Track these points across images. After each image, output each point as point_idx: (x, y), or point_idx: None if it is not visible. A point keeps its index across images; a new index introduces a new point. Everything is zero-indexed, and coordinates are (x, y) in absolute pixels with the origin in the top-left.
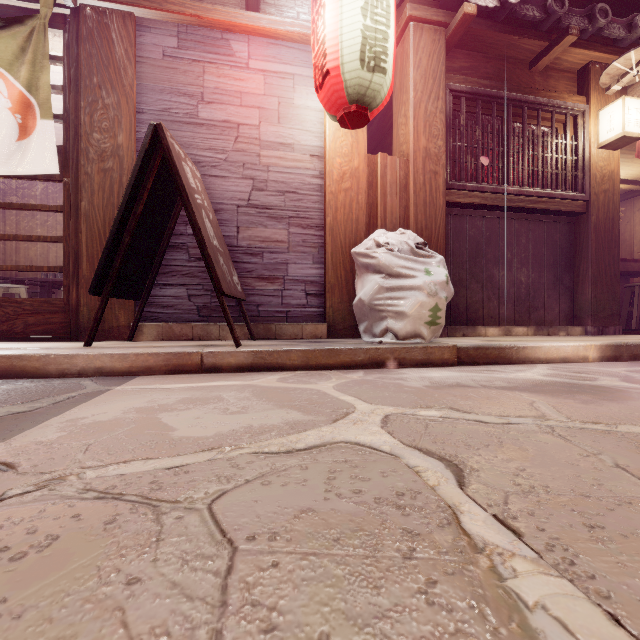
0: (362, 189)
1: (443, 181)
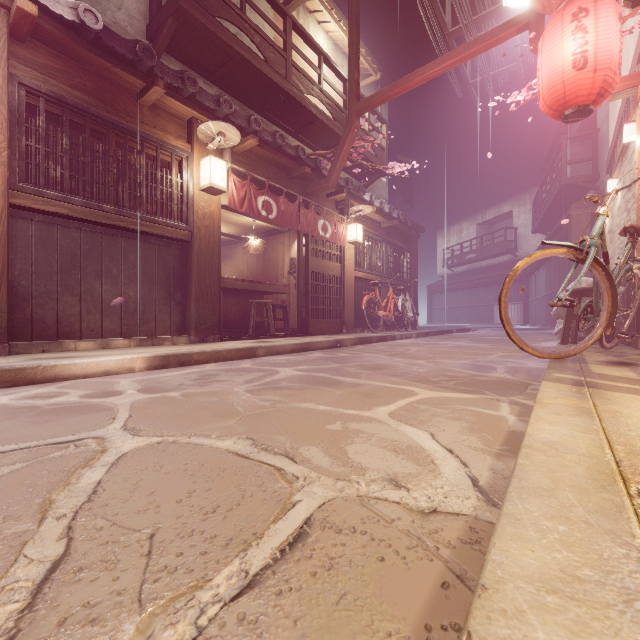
0: None
1: (4, 181)
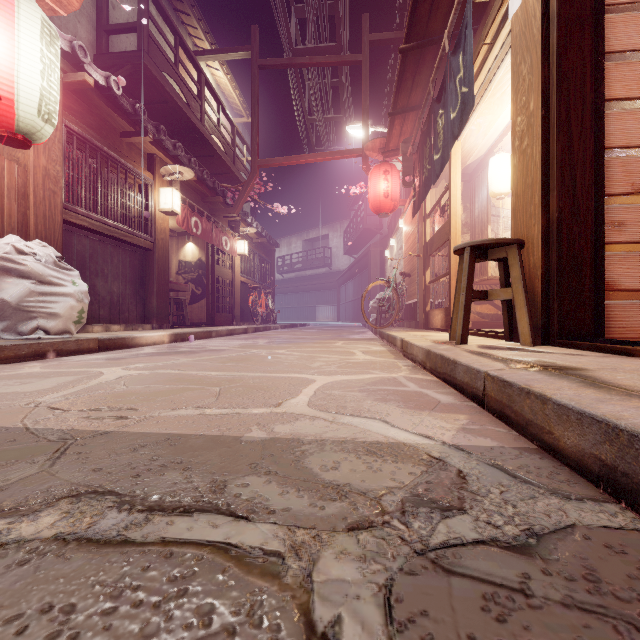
0: None
1: (61, 201)
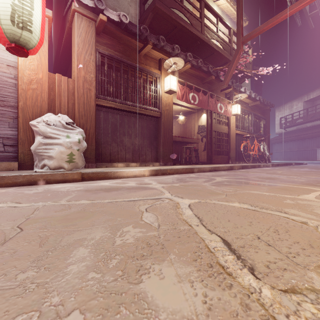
0: (45, 90)
1: (94, 94)
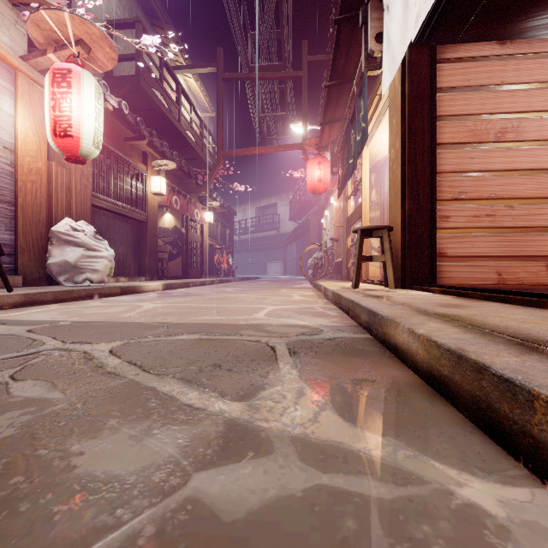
0: (44, 184)
1: (91, 192)
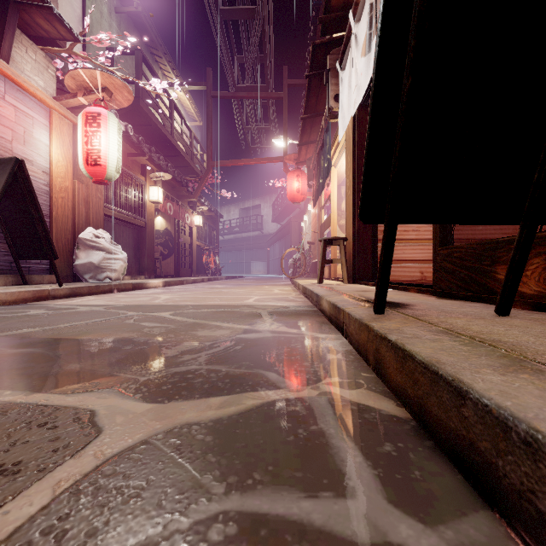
0: (70, 199)
1: (103, 203)
